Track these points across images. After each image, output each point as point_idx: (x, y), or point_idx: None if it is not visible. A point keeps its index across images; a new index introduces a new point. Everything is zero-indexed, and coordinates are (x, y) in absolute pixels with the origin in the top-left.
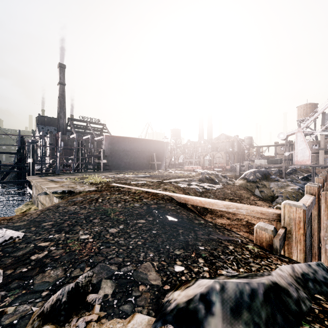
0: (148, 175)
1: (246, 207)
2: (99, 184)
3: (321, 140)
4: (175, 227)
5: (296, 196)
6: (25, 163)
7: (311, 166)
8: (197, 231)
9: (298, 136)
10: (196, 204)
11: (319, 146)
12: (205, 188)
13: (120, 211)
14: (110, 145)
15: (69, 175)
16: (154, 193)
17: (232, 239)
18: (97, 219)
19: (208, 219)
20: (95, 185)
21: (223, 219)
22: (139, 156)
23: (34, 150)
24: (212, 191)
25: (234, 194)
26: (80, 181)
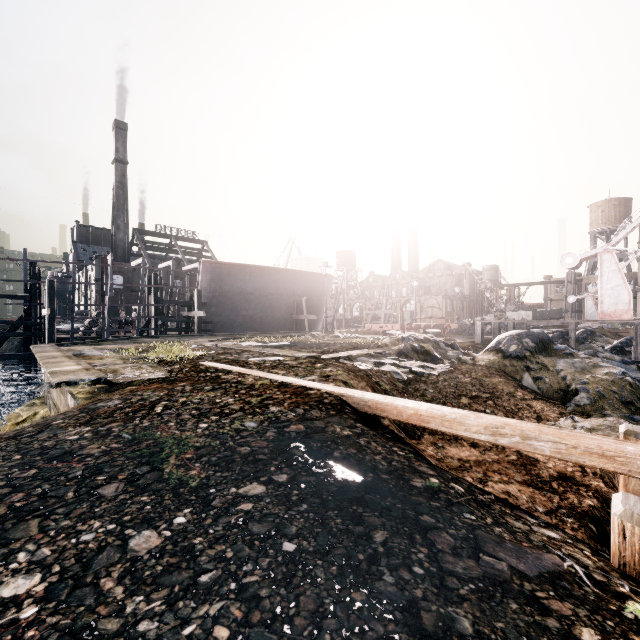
0: (289, 343)
1: (551, 434)
2: (176, 363)
3: (639, 272)
4: (359, 518)
5: (621, 389)
6: (39, 317)
7: (632, 324)
8: (431, 532)
9: (604, 260)
10: (404, 420)
11: (634, 285)
12: (413, 373)
13: (198, 447)
14: (214, 281)
15: (125, 343)
16: (298, 389)
17: (557, 567)
18: (117, 483)
19: (427, 447)
20: (167, 366)
21: (461, 446)
22: (273, 304)
23: (53, 290)
24: (430, 378)
25: (480, 386)
26: (138, 355)
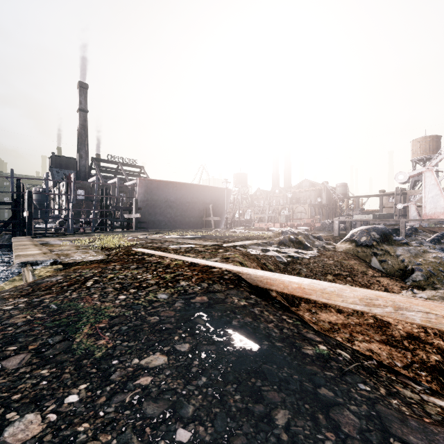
0: (200, 236)
1: (422, 305)
2: (114, 249)
3: None
4: (258, 393)
5: None
6: (22, 218)
7: None
8: (333, 410)
9: (426, 176)
10: (290, 292)
11: None
12: (291, 257)
13: (112, 317)
14: (147, 193)
15: (82, 236)
16: (204, 268)
17: None
18: (24, 354)
19: (304, 313)
20: (107, 251)
21: (330, 312)
22: (189, 209)
23: (31, 198)
24: (303, 261)
25: (341, 266)
26: (88, 244)
